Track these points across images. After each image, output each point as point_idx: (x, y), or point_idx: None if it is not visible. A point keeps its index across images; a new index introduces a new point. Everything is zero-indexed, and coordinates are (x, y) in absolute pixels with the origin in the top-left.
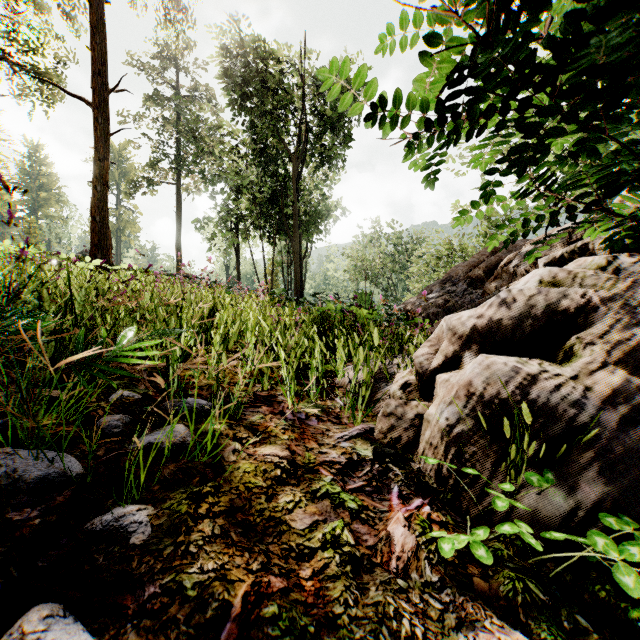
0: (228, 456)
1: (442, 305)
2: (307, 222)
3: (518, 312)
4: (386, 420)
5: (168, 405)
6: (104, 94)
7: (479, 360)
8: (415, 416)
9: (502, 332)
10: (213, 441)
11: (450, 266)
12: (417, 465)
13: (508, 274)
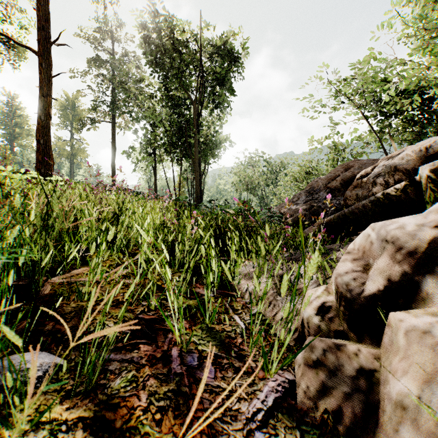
0: None
1: (308, 209)
2: (205, 149)
3: None
4: (312, 374)
5: None
6: (47, 45)
7: None
8: (358, 372)
9: None
10: None
11: (307, 181)
12: None
13: (368, 184)
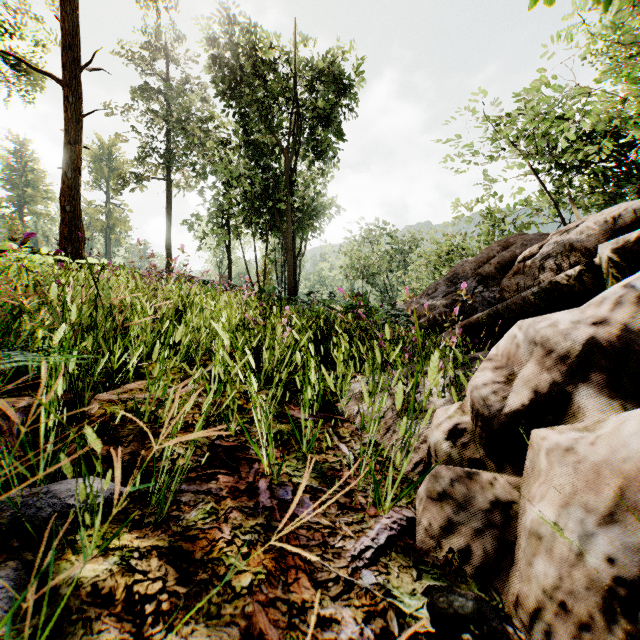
0: None
1: (450, 305)
2: (301, 218)
3: None
4: (436, 508)
5: None
6: (76, 71)
7: None
8: (492, 505)
9: None
10: None
11: (449, 265)
12: (521, 634)
13: (533, 269)
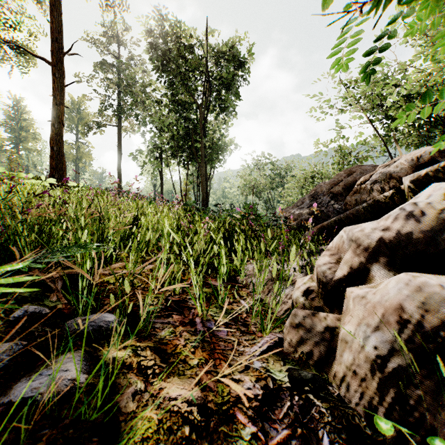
0: (126, 404)
1: (312, 213)
2: (211, 153)
3: (429, 225)
4: (295, 332)
5: (51, 345)
6: (60, 56)
7: (400, 277)
8: (325, 329)
9: (413, 245)
10: (105, 392)
11: (312, 185)
12: (336, 390)
13: (366, 190)
